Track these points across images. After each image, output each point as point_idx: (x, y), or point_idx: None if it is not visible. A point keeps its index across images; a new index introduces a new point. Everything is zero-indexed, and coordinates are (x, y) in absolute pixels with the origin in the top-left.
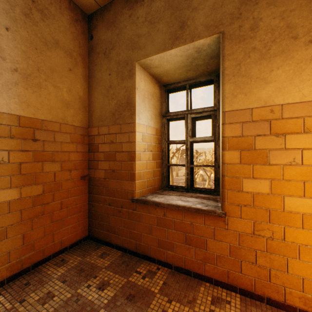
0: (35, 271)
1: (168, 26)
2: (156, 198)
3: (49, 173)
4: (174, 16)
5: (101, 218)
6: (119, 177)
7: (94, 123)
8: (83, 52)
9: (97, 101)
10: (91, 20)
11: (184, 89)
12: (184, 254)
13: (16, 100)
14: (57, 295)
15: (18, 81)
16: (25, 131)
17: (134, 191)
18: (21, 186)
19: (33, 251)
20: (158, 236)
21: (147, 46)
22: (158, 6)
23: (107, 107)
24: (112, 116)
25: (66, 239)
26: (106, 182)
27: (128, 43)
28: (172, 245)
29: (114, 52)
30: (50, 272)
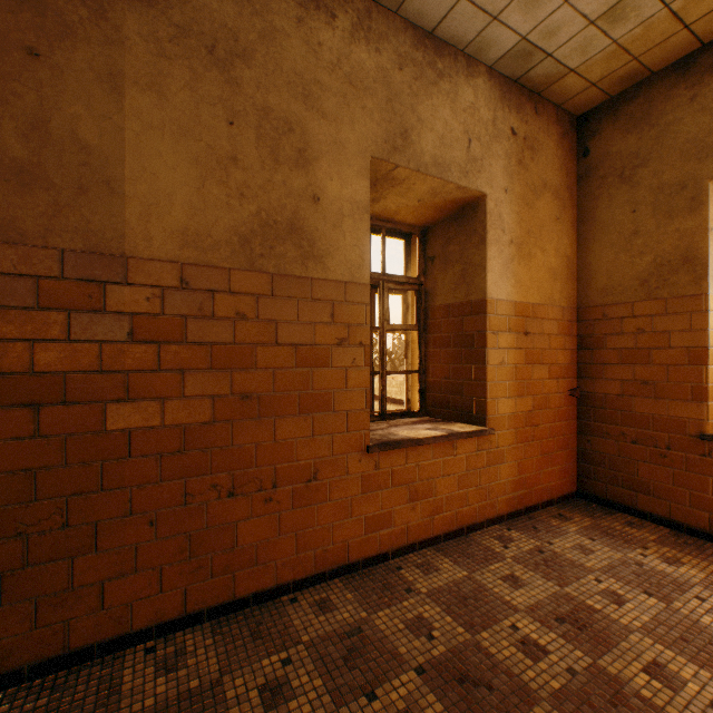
0: (529, 517)
1: None
2: None
3: (537, 382)
4: None
5: (610, 463)
6: (659, 394)
7: (592, 299)
8: (569, 183)
9: (598, 260)
10: (584, 124)
11: None
12: None
13: (511, 282)
14: (596, 551)
15: (512, 256)
16: (518, 322)
17: (703, 420)
18: (515, 397)
19: (524, 489)
20: None
21: None
22: None
23: (625, 271)
24: (641, 285)
25: (552, 486)
26: (623, 401)
27: (686, 149)
28: None
29: (645, 171)
30: (555, 523)
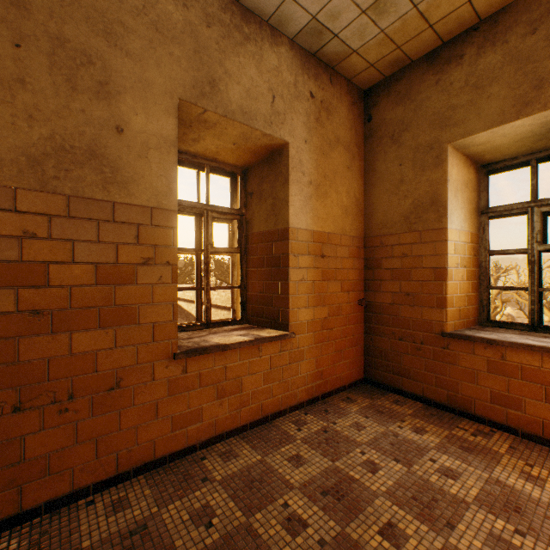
0: (324, 402)
1: (510, 88)
2: (481, 334)
3: (332, 294)
4: (521, 72)
5: (385, 356)
6: (416, 303)
7: (374, 231)
8: (358, 141)
9: (378, 201)
10: (369, 96)
11: (521, 166)
12: (541, 416)
13: (310, 215)
14: (367, 426)
15: (311, 194)
16: (316, 247)
17: (444, 322)
18: (313, 307)
19: (321, 380)
20: (490, 387)
21: (469, 121)
22: (489, 62)
23: (395, 210)
24: (405, 220)
25: (345, 375)
26: (394, 308)
27: (433, 119)
28: (518, 401)
29: (407, 134)
30: (343, 406)
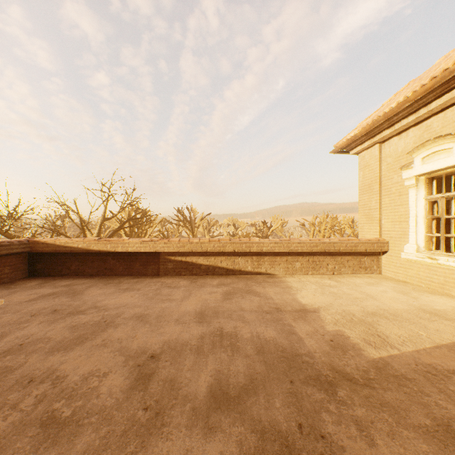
0: None
1: None
2: None
3: None
4: None
5: None
6: None
7: None
8: None
9: None
10: None
11: None
12: None
13: None
14: None
15: None
16: None
17: None
18: None
19: None
20: None
21: None
22: None
23: None
24: None
25: None
26: None
27: None
28: None
29: None
30: None
